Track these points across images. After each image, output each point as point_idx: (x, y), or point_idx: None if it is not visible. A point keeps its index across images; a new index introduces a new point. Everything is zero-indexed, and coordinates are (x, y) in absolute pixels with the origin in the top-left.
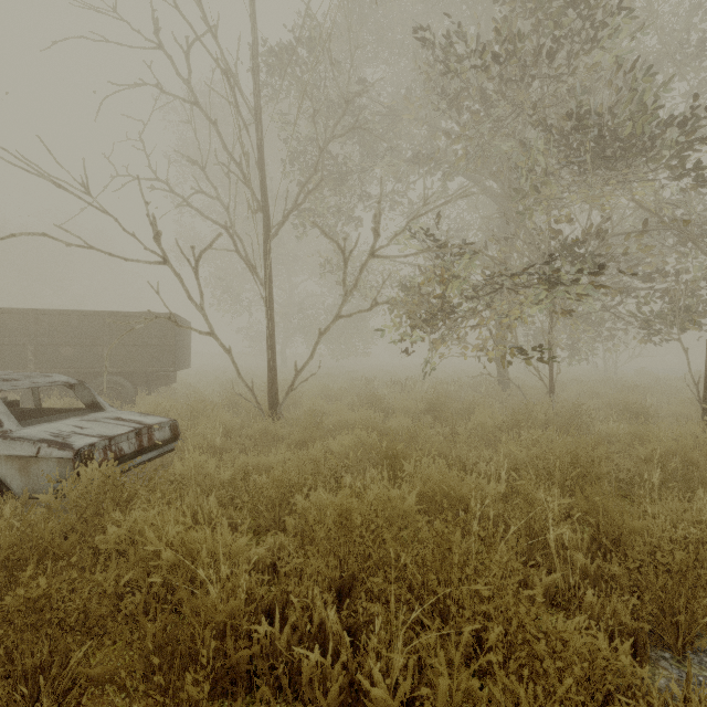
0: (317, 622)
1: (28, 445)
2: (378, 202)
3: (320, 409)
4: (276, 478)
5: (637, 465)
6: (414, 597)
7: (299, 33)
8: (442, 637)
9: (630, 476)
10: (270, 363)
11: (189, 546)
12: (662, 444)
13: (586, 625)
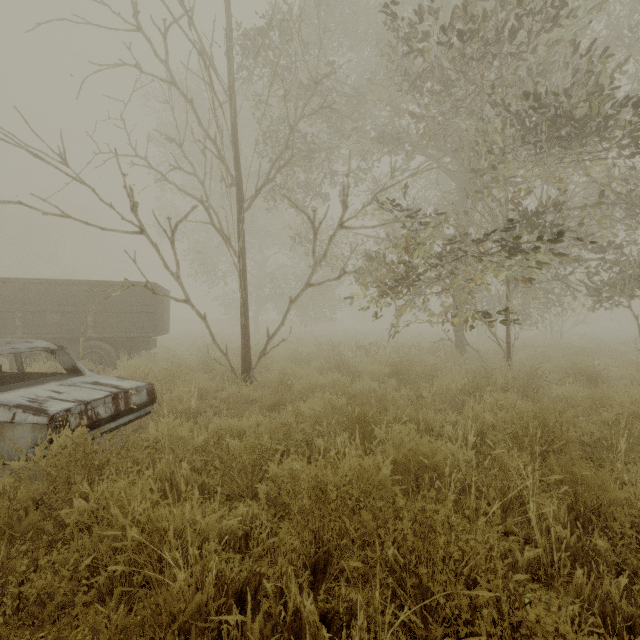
0: (292, 609)
1: (3, 411)
2: (346, 175)
3: (291, 372)
4: (249, 444)
5: (601, 429)
6: (396, 580)
7: (271, 16)
8: (424, 622)
9: (593, 440)
10: (243, 330)
11: (156, 524)
12: (626, 409)
13: (578, 610)
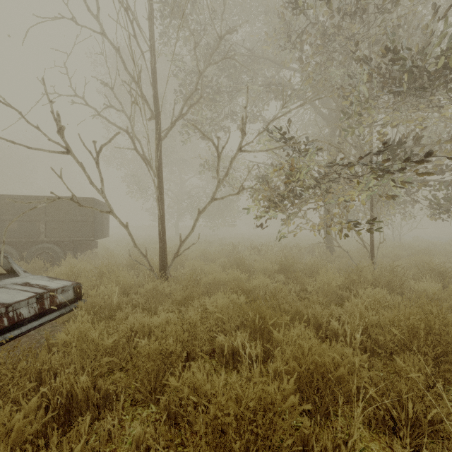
0: None
1: None
2: (245, 107)
3: (200, 269)
4: (152, 352)
5: None
6: None
7: None
8: None
9: None
10: (160, 235)
11: None
12: None
13: None
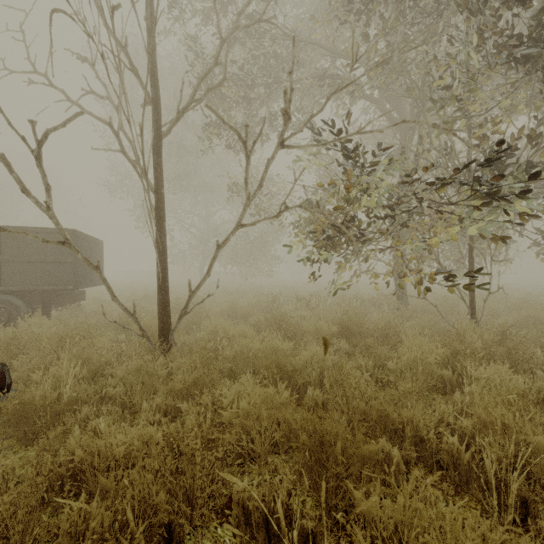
0: None
1: None
2: (289, 72)
3: (223, 331)
4: None
5: None
6: None
7: None
8: None
9: None
10: (160, 282)
11: None
12: None
13: None
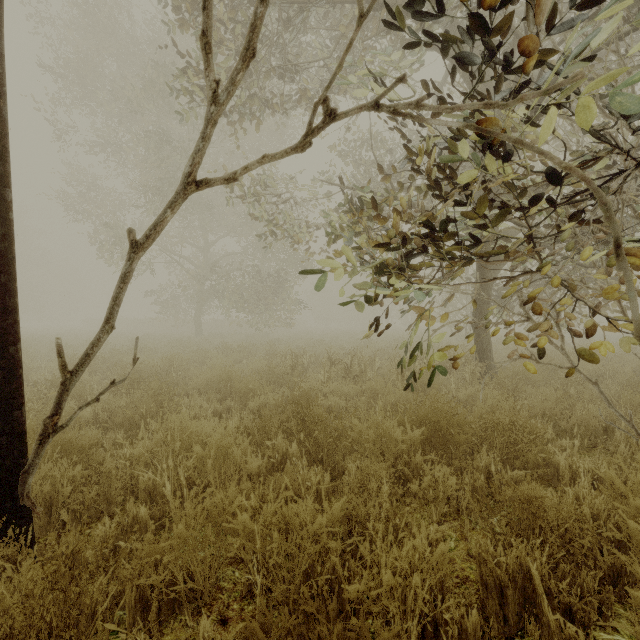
0: None
1: None
2: None
3: (187, 442)
4: None
5: None
6: None
7: None
8: None
9: None
10: None
11: None
12: None
13: None
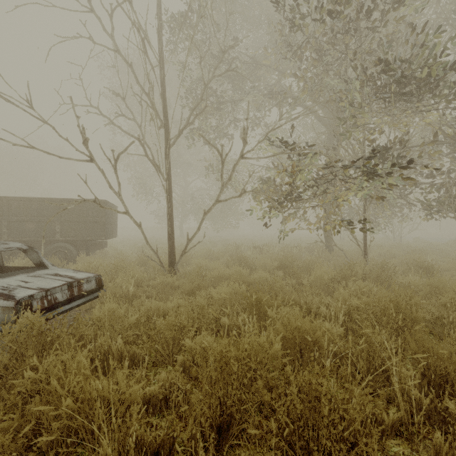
0: None
1: None
2: (246, 119)
3: (205, 266)
4: (170, 323)
5: (440, 310)
6: (287, 443)
7: (190, 1)
8: None
9: (433, 317)
10: (169, 234)
11: (87, 394)
12: None
13: None
